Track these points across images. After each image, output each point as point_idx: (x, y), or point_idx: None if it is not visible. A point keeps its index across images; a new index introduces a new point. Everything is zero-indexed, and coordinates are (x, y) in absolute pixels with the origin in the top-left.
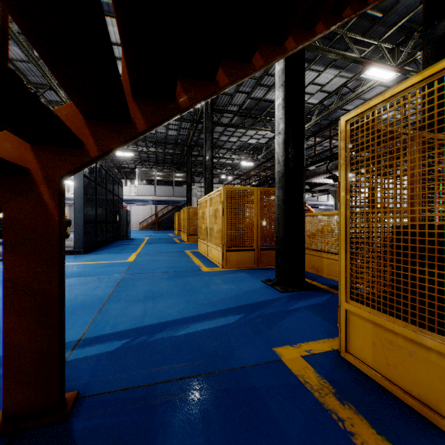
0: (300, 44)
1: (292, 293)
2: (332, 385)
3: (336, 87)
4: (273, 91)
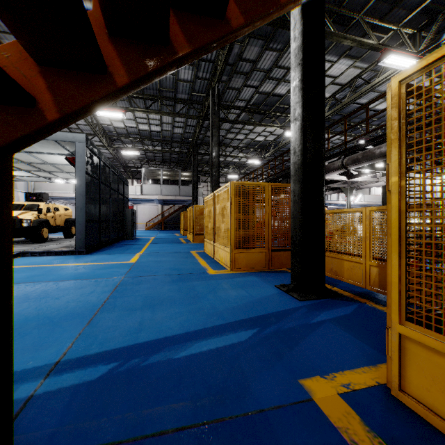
0: None
1: (311, 301)
2: None
3: (349, 79)
4: (282, 84)
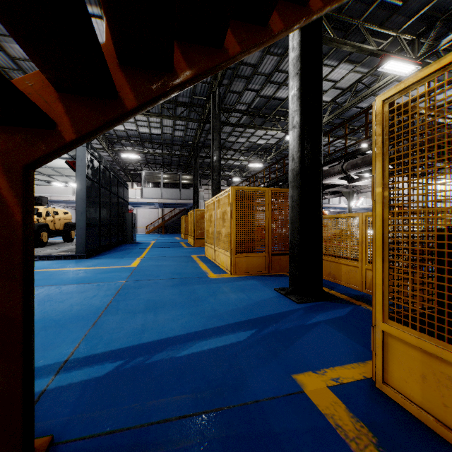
0: (328, 6)
1: (309, 303)
2: (372, 430)
3: (350, 83)
4: (284, 88)
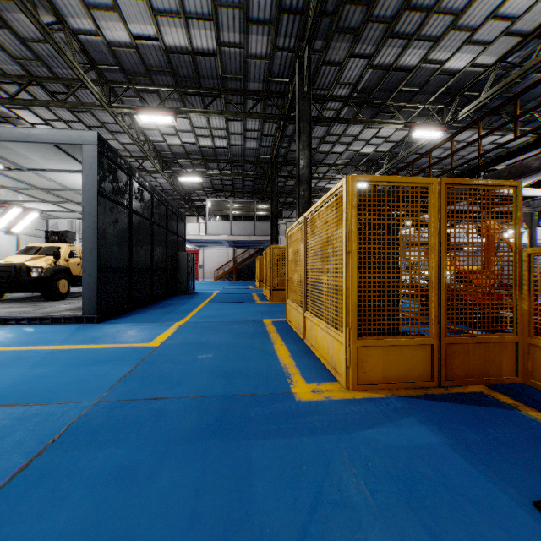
0: None
1: None
2: None
3: (540, 20)
4: (414, 46)
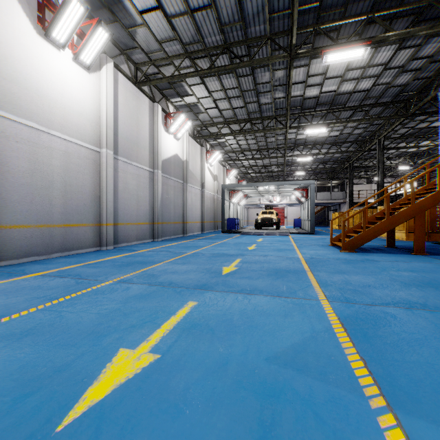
0: None
1: None
2: None
3: None
4: (436, 122)
